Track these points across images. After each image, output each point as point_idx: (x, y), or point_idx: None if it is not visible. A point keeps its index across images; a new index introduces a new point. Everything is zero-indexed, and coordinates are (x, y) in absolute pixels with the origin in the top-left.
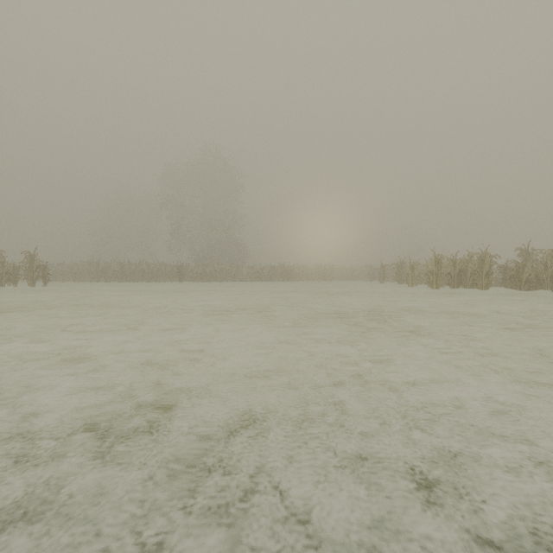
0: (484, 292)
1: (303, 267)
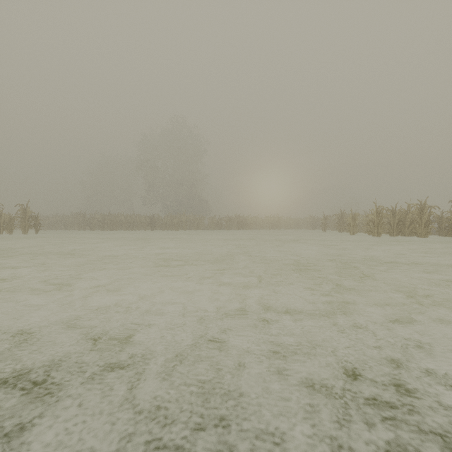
0: (423, 240)
1: (256, 218)
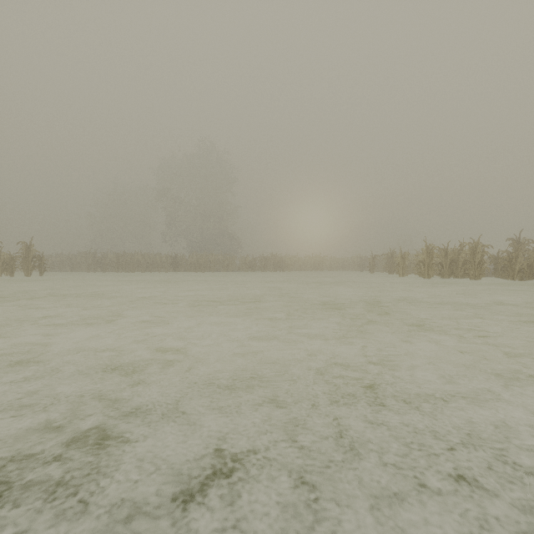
0: (476, 282)
1: (295, 257)
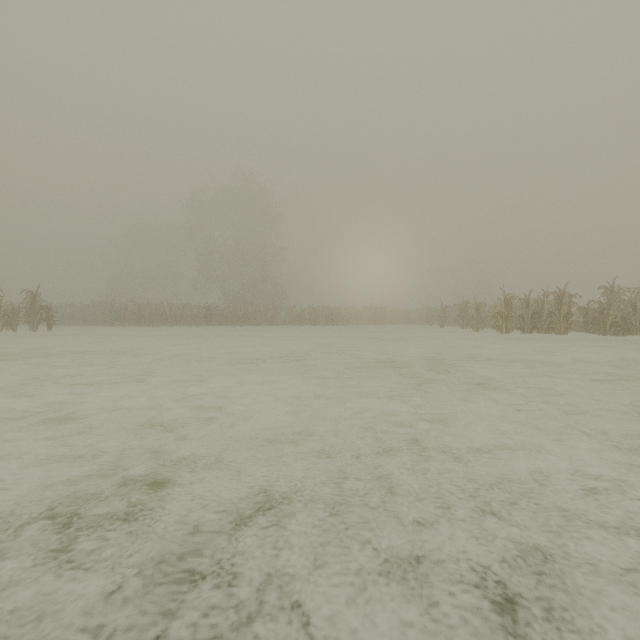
0: (562, 337)
1: (351, 309)
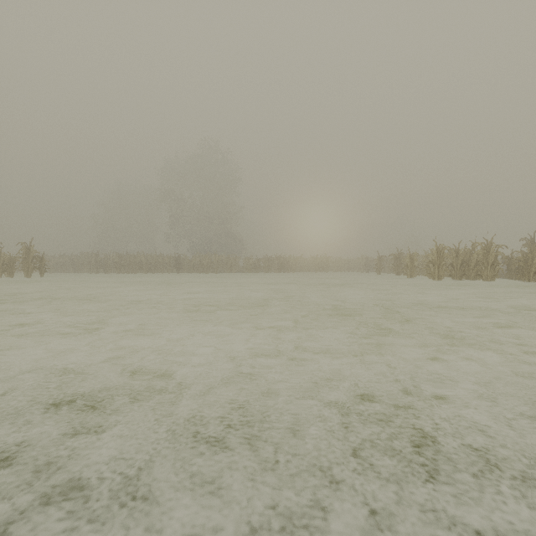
0: (489, 284)
1: (299, 258)
